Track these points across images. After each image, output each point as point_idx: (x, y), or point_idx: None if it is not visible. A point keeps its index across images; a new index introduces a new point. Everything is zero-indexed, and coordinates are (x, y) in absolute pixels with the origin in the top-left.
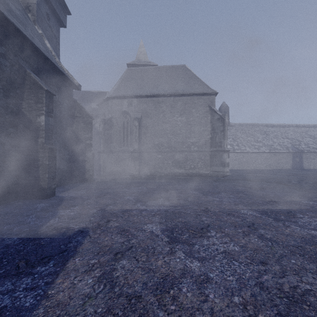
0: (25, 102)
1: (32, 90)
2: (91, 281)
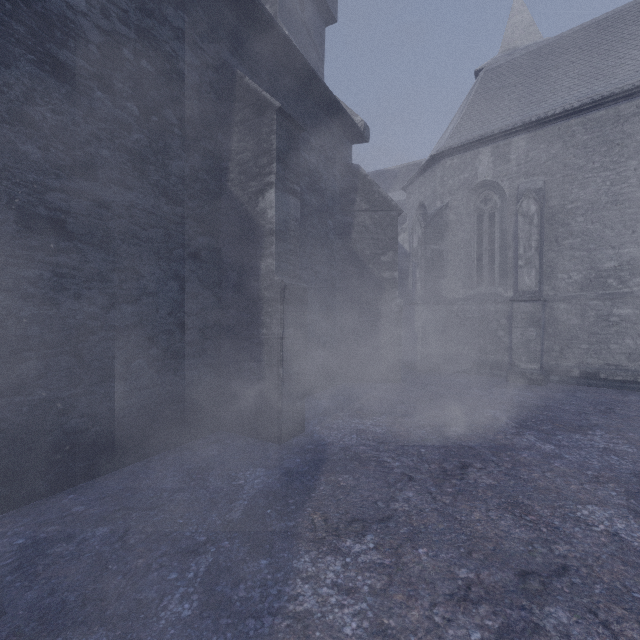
0: (234, 162)
1: (248, 124)
2: None
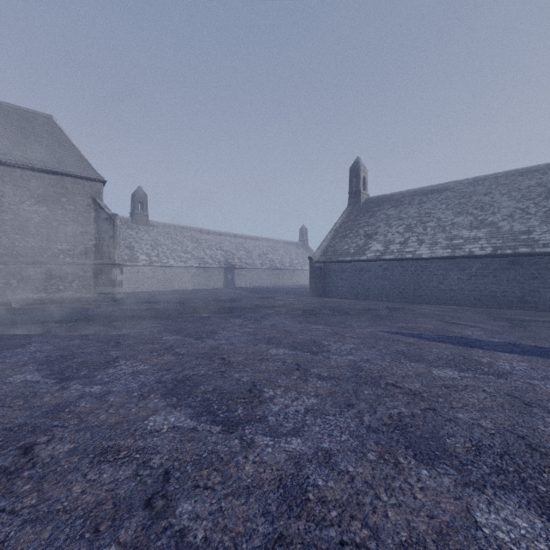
0: None
1: None
2: None
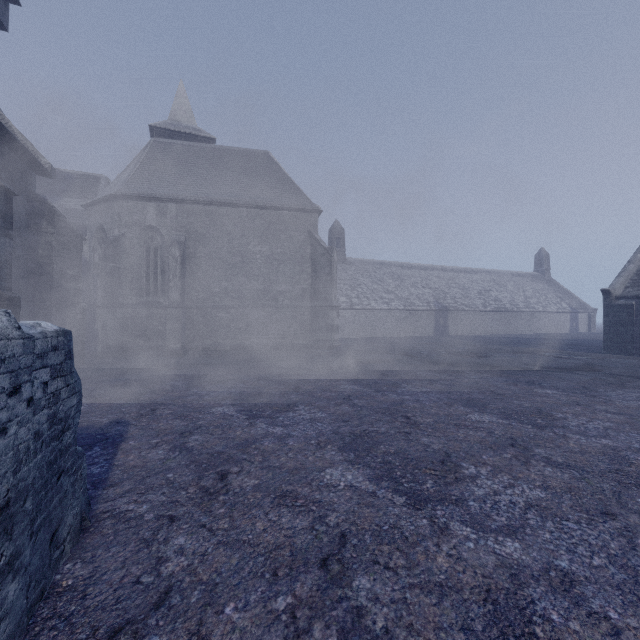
0: None
1: None
2: (162, 452)
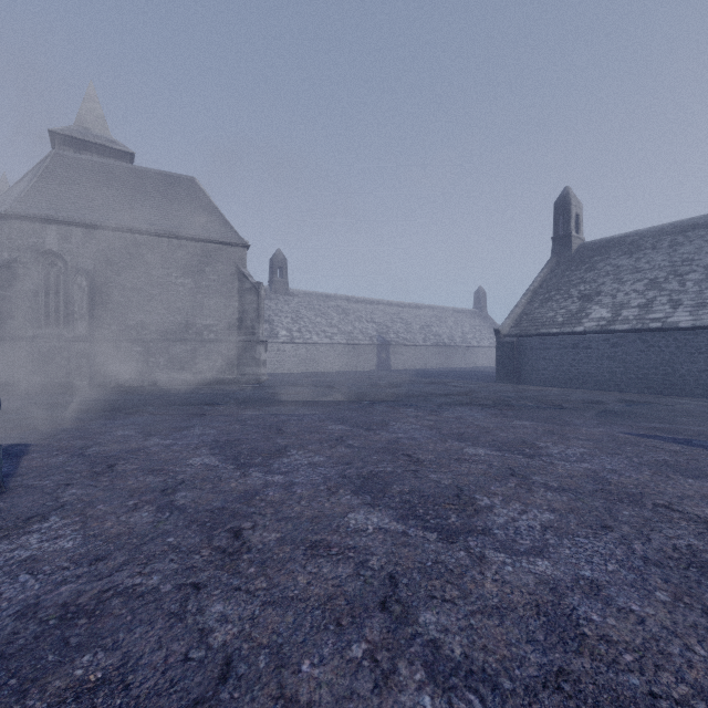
0: None
1: None
2: (62, 458)
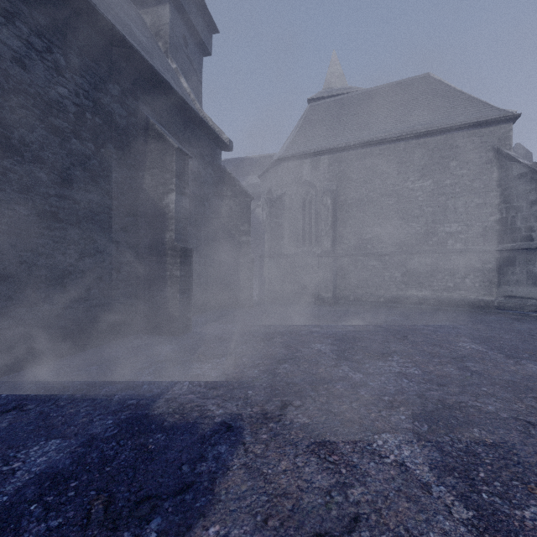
0: (148, 173)
1: (157, 152)
2: None
